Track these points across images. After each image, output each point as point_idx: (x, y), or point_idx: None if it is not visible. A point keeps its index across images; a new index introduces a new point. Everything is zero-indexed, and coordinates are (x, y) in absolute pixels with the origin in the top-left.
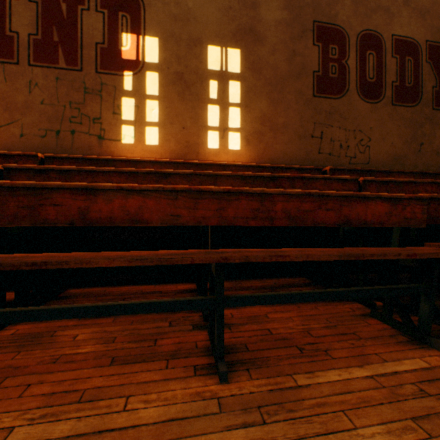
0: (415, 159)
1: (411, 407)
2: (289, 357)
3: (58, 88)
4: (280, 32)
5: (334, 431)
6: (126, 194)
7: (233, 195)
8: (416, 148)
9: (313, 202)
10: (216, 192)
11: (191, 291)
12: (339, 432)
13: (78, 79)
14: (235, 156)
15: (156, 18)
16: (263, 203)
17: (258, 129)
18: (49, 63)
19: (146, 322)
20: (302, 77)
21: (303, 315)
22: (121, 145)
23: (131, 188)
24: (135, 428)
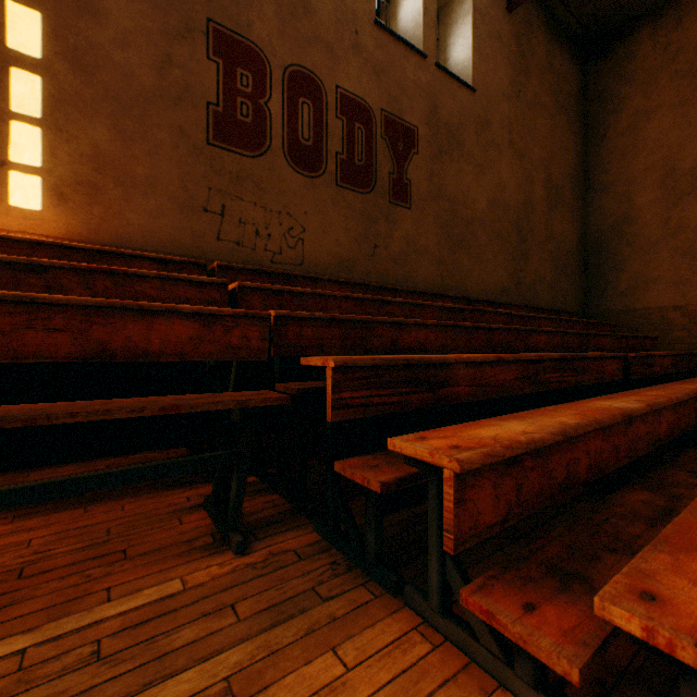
0: (368, 266)
1: None
2: None
3: None
4: (141, 14)
5: None
6: None
7: None
8: (369, 252)
9: (11, 314)
10: None
11: None
12: None
13: None
14: (28, 221)
15: None
16: None
17: (88, 178)
18: None
19: None
20: (187, 106)
21: (69, 530)
22: None
23: None
24: None
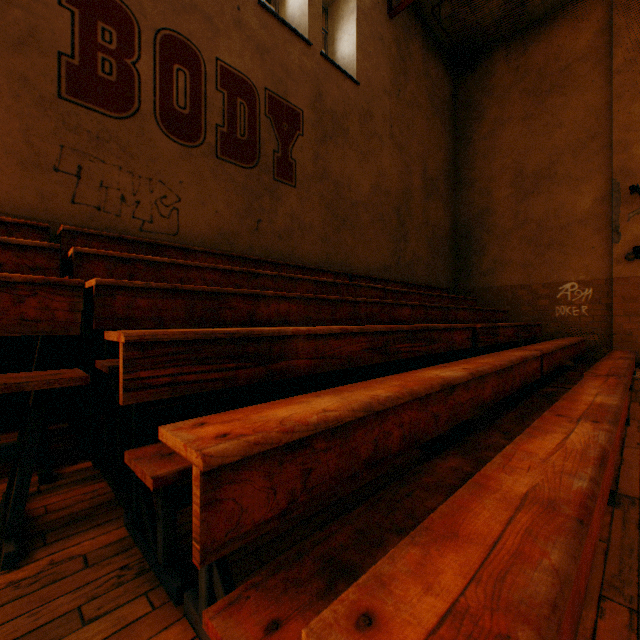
0: (252, 240)
1: None
2: None
3: None
4: None
5: None
6: None
7: None
8: (253, 226)
9: None
10: None
11: None
12: None
13: None
14: None
15: None
16: None
17: None
18: None
19: None
20: (32, 52)
21: None
22: None
23: None
24: None
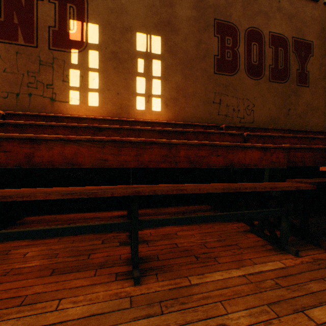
0: (285, 120)
1: (268, 296)
2: (188, 264)
3: (17, 60)
4: (190, 26)
5: (212, 316)
6: (64, 143)
7: (148, 145)
8: (285, 112)
9: (207, 150)
10: (134, 142)
11: (123, 216)
12: (216, 317)
13: (34, 53)
14: (157, 115)
15: (96, 10)
16: (170, 150)
17: (174, 96)
18: (10, 40)
19: (84, 241)
20: (206, 59)
21: (202, 233)
22: (69, 105)
23: (68, 139)
24: (62, 323)
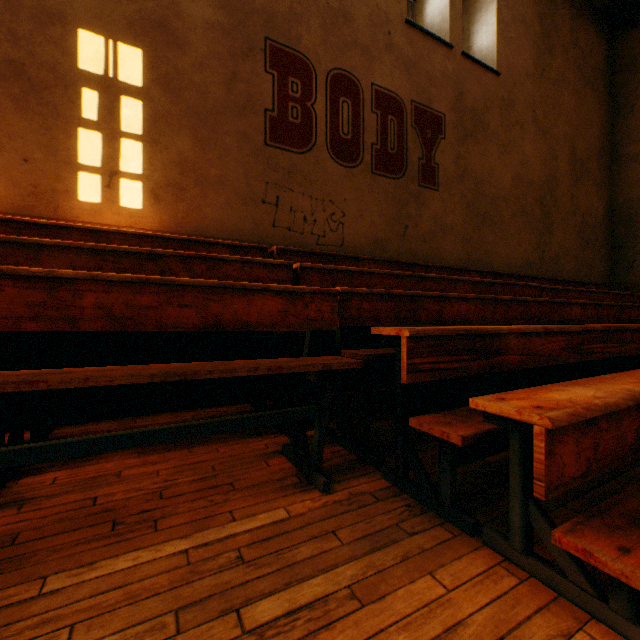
0: (400, 245)
1: (198, 589)
2: (80, 543)
3: None
4: (214, 40)
5: None
6: None
7: None
8: (400, 232)
9: (157, 294)
10: None
11: None
12: None
13: None
14: (133, 218)
15: None
16: (56, 293)
17: (175, 180)
18: None
19: None
20: (249, 114)
21: (183, 465)
22: None
23: None
24: None
